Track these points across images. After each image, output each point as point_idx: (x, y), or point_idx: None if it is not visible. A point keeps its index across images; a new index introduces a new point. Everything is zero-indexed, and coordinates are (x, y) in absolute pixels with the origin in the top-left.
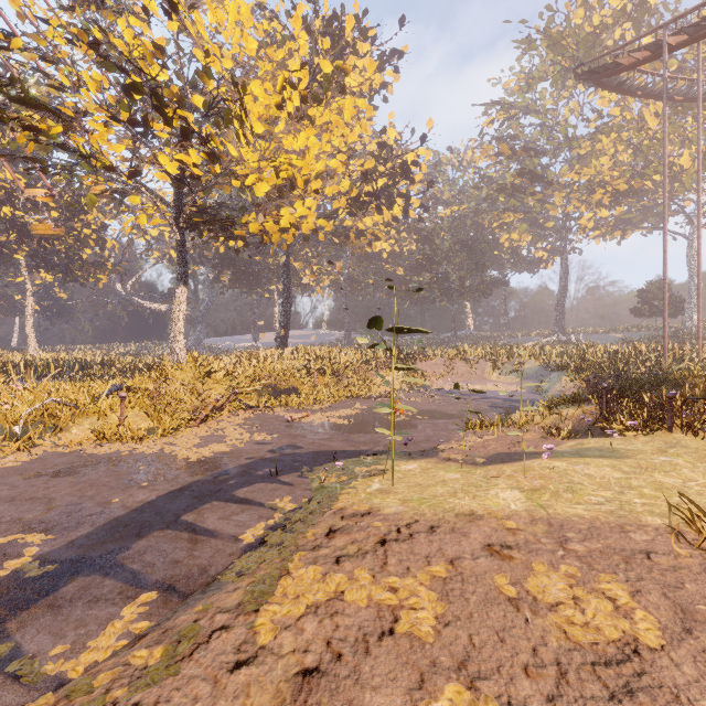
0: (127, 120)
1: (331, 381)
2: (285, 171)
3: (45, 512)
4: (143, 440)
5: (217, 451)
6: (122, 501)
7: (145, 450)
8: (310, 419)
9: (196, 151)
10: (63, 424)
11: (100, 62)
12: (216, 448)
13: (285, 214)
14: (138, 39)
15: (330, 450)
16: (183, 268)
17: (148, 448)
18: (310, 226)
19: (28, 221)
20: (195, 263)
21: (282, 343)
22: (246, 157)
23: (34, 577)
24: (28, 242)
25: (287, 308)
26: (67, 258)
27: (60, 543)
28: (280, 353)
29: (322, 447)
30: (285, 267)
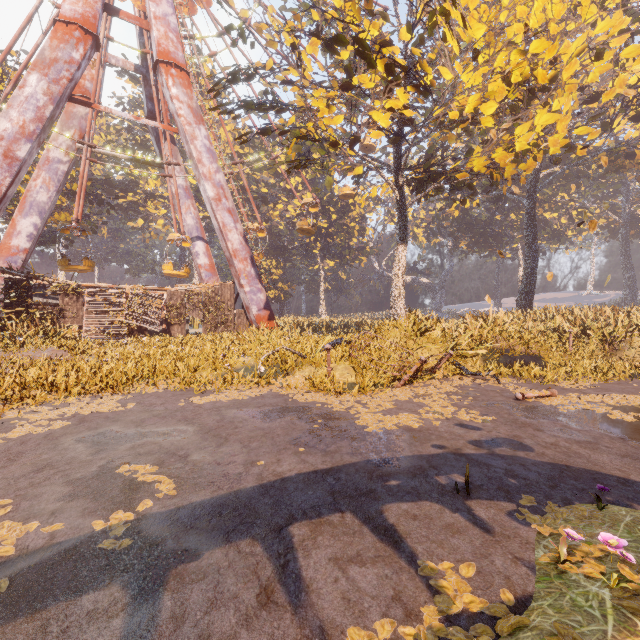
0: (340, 87)
1: (598, 350)
2: (517, 72)
3: (207, 455)
4: (343, 394)
5: (403, 424)
6: (265, 466)
7: (335, 405)
8: (555, 402)
9: (403, 88)
10: (291, 368)
11: (323, 48)
12: (404, 419)
13: (520, 134)
14: (348, 2)
15: (590, 470)
16: (402, 226)
17: (339, 404)
18: (561, 143)
19: (319, 225)
20: (434, 235)
21: (525, 304)
22: (461, 70)
23: (102, 550)
24: (320, 240)
25: (531, 262)
26: (341, 247)
27: (170, 505)
28: (521, 315)
29: (572, 458)
30: (528, 215)
